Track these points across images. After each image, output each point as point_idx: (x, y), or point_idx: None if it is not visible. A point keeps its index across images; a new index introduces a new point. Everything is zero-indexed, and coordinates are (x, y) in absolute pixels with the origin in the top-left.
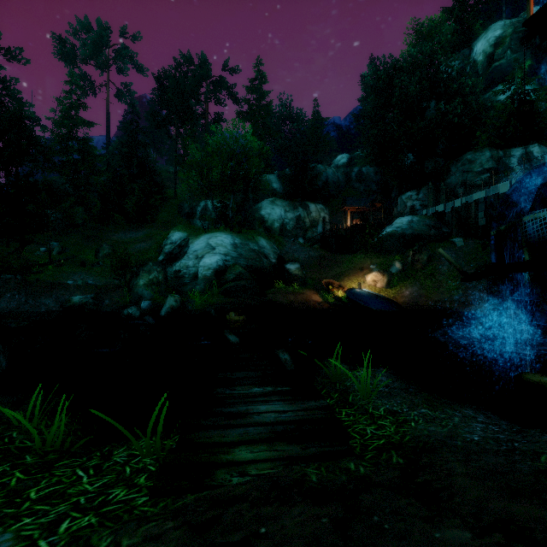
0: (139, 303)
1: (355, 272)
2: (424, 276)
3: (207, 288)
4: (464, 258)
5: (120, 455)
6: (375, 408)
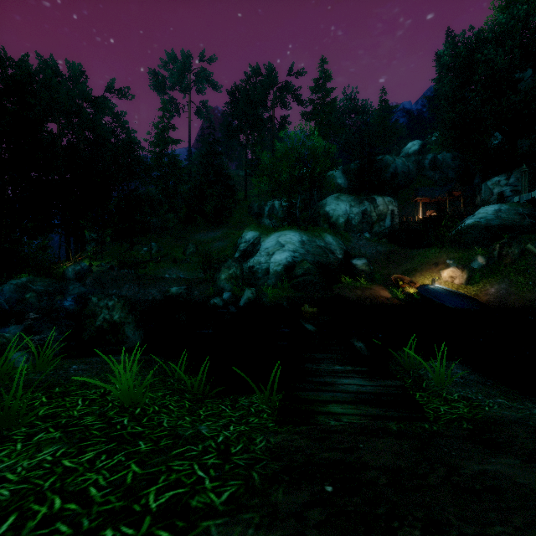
0: (221, 295)
1: (428, 267)
2: (515, 272)
3: (278, 282)
4: None
5: (243, 401)
6: (449, 393)
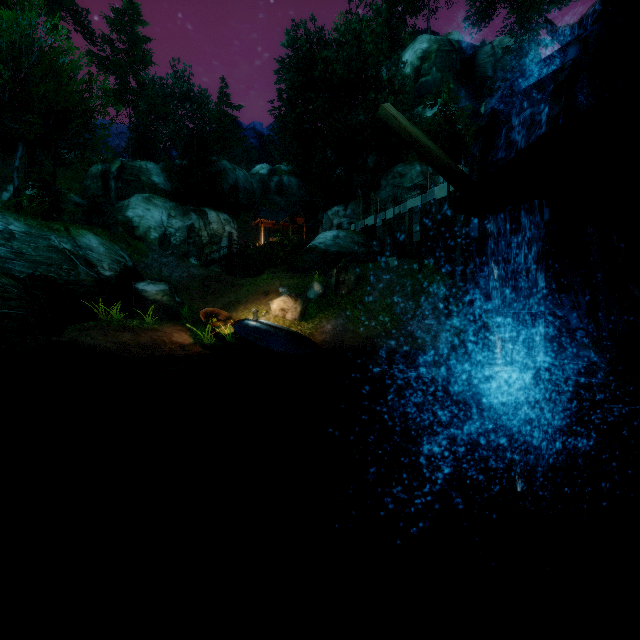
0: None
1: (256, 297)
2: (351, 304)
3: None
4: (399, 281)
5: None
6: None
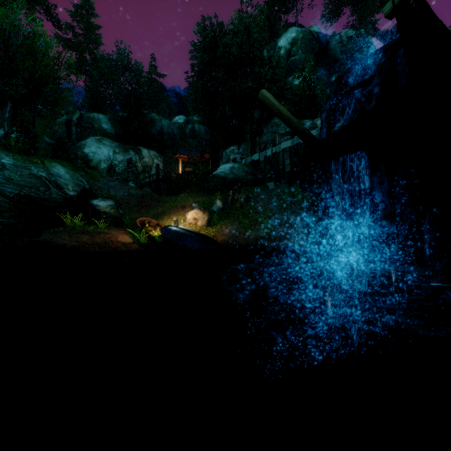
0: None
1: (176, 210)
2: (243, 215)
3: None
4: (275, 199)
5: None
6: None
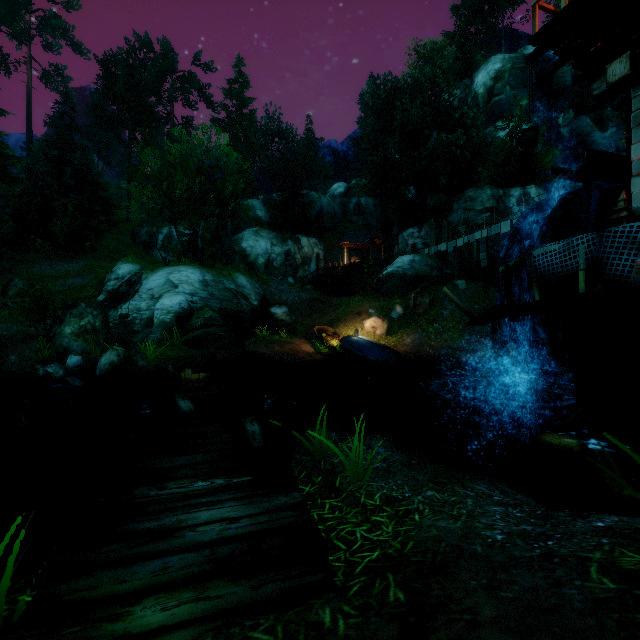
0: (64, 359)
1: (352, 317)
2: (426, 322)
3: (165, 337)
4: (467, 302)
5: None
6: (369, 495)
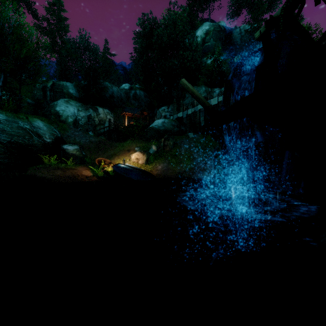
0: None
1: (123, 152)
2: (171, 156)
3: None
4: (194, 144)
5: None
6: None
